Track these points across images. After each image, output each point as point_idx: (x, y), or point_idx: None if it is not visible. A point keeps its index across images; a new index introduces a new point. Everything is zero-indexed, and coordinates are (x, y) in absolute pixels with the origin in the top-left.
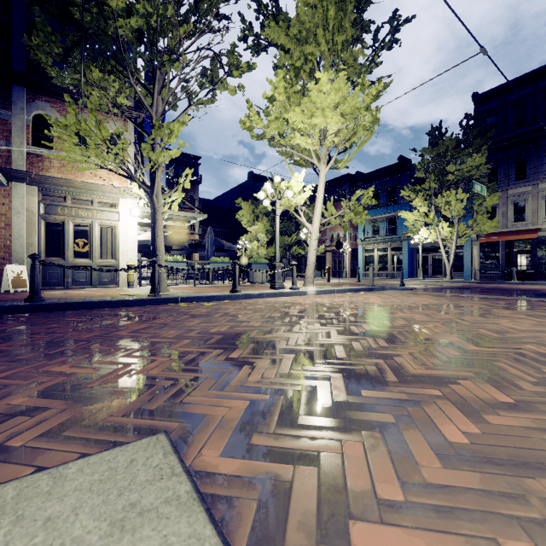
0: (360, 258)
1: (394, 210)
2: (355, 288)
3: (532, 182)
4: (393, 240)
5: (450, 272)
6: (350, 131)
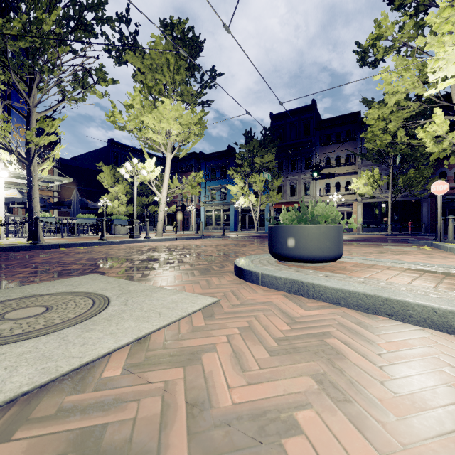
0: (202, 216)
1: (225, 182)
2: (190, 237)
3: (298, 173)
4: (225, 204)
5: (257, 227)
6: (186, 135)
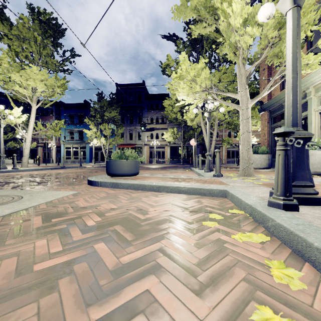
0: (62, 152)
1: (82, 127)
2: (53, 167)
3: (134, 125)
4: (82, 143)
5: None
6: (50, 93)
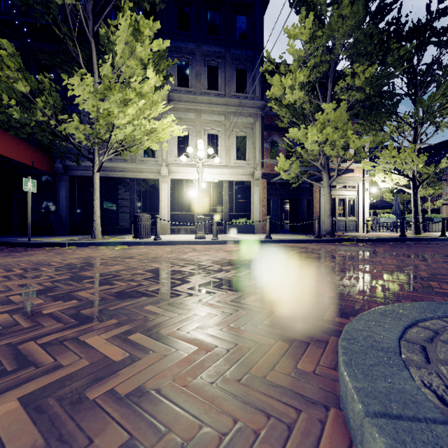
0: None
1: None
2: None
3: None
4: None
5: None
6: None
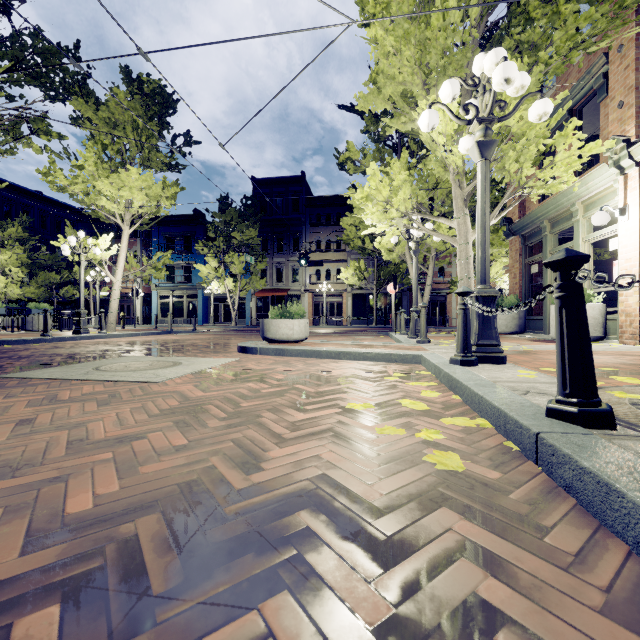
0: (154, 304)
1: (190, 259)
2: (157, 332)
3: (286, 255)
4: (189, 288)
5: (235, 319)
6: (153, 208)
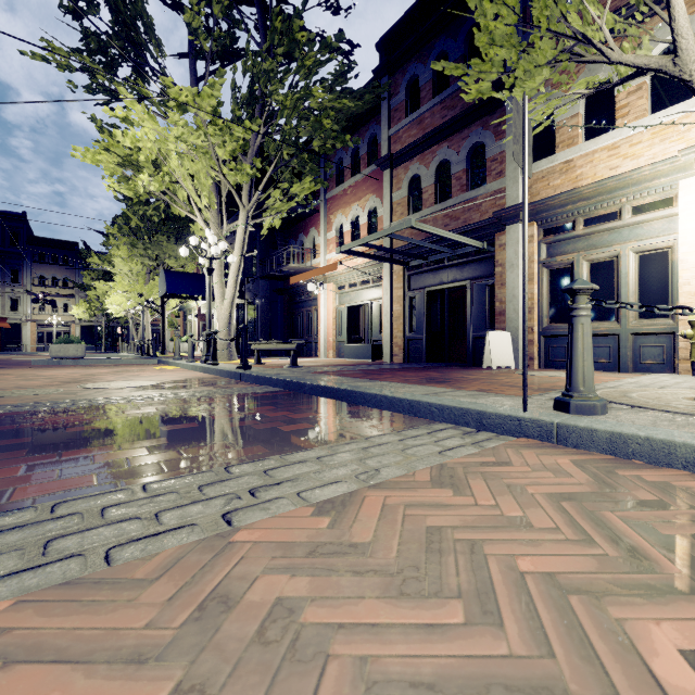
0: None
1: None
2: None
3: (2, 285)
4: None
5: None
6: None
